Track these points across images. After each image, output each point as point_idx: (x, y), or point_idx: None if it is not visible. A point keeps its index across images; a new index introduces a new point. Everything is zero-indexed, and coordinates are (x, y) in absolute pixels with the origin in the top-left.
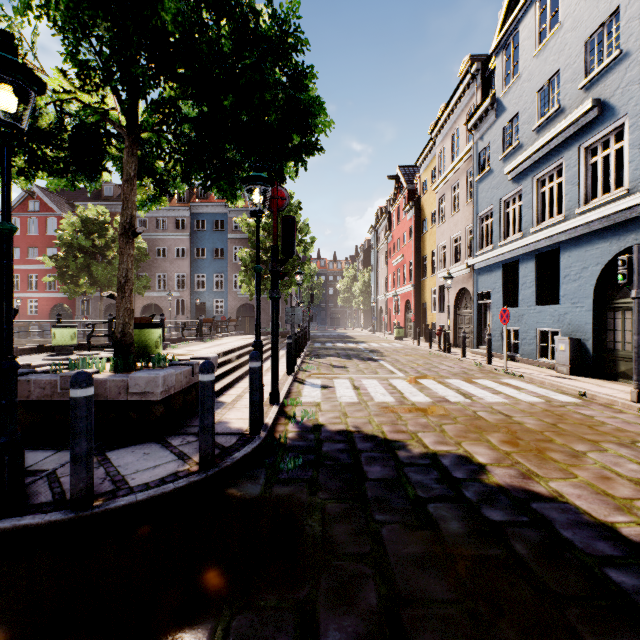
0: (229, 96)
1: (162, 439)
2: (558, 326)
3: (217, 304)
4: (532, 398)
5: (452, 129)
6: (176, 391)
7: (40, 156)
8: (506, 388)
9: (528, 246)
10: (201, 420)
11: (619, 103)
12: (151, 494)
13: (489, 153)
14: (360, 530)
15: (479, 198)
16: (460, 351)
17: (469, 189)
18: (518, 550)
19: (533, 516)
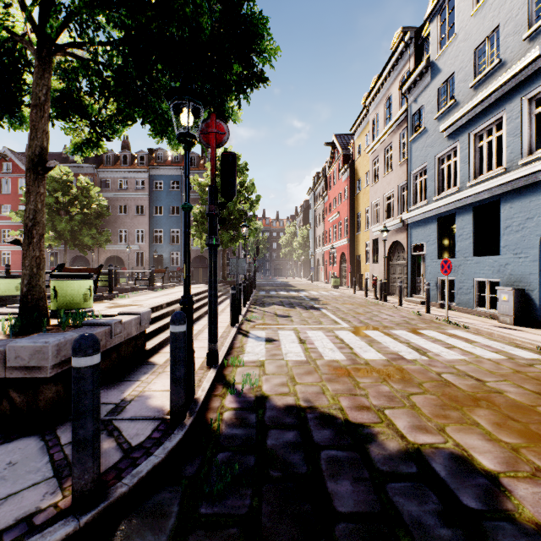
0: None
1: (51, 431)
2: (498, 276)
3: (173, 256)
4: (491, 354)
5: (385, 96)
6: None
7: None
8: (457, 341)
9: (465, 199)
10: (73, 429)
11: None
12: None
13: (423, 114)
14: None
15: (413, 157)
16: (394, 299)
17: (402, 150)
18: None
19: None
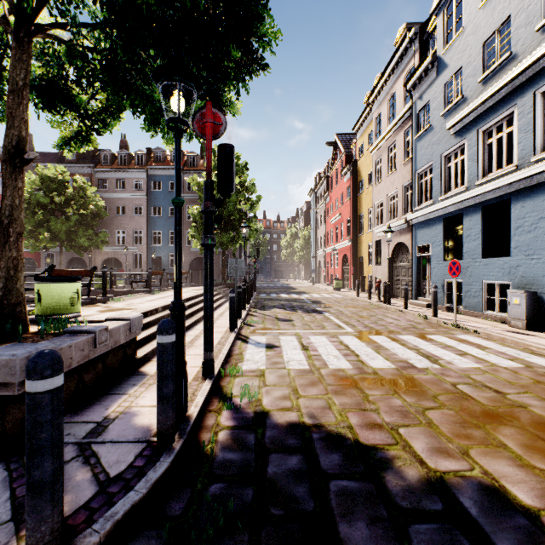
0: None
1: (18, 457)
2: (509, 279)
3: (172, 258)
4: (507, 362)
5: (389, 94)
6: None
7: None
8: (468, 347)
9: (473, 198)
10: (27, 470)
11: None
12: None
13: (428, 111)
14: None
15: (418, 155)
16: (398, 302)
17: (406, 149)
18: None
19: None
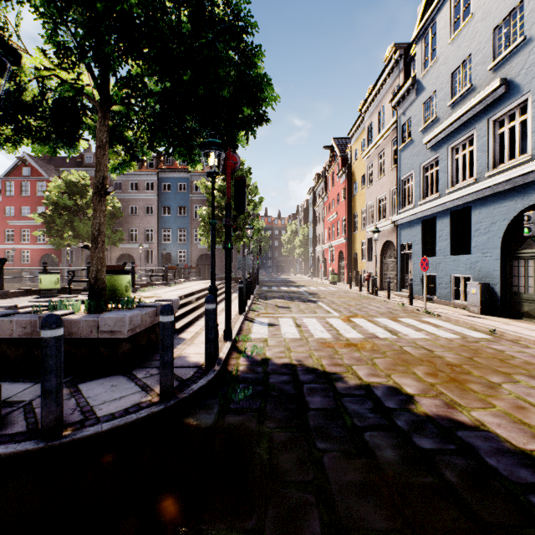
0: (188, 72)
1: (128, 372)
2: (470, 273)
3: (180, 254)
4: (449, 335)
5: (378, 106)
6: (141, 329)
7: (25, 125)
8: (426, 326)
9: (444, 205)
10: (161, 356)
11: (523, 82)
12: (115, 424)
13: (410, 126)
14: (304, 458)
15: (402, 164)
16: (385, 294)
17: (393, 157)
18: (448, 478)
19: (459, 444)
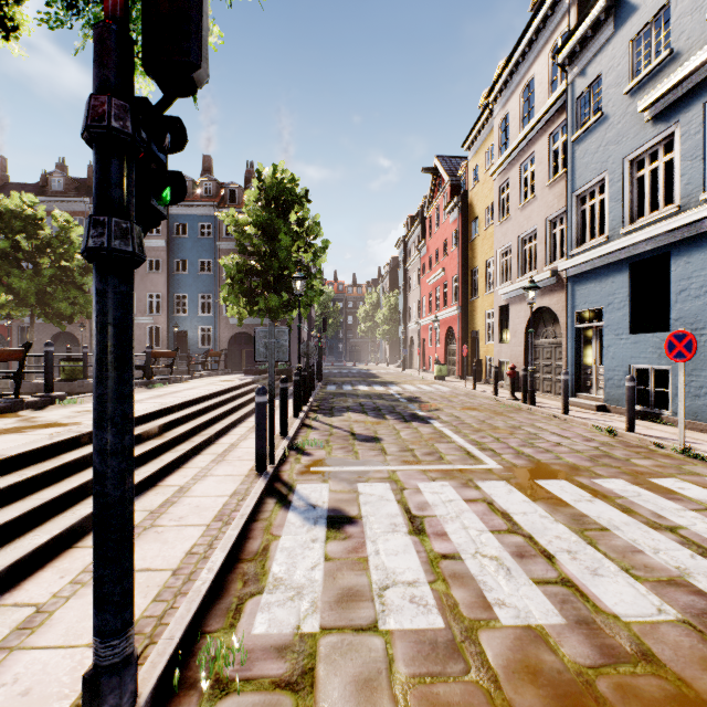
0: None
1: None
2: None
3: (203, 333)
4: None
5: (522, 83)
6: None
7: None
8: None
9: (697, 224)
10: None
11: None
12: None
13: (598, 93)
14: None
15: (578, 166)
16: (543, 400)
17: (552, 162)
18: None
19: None
